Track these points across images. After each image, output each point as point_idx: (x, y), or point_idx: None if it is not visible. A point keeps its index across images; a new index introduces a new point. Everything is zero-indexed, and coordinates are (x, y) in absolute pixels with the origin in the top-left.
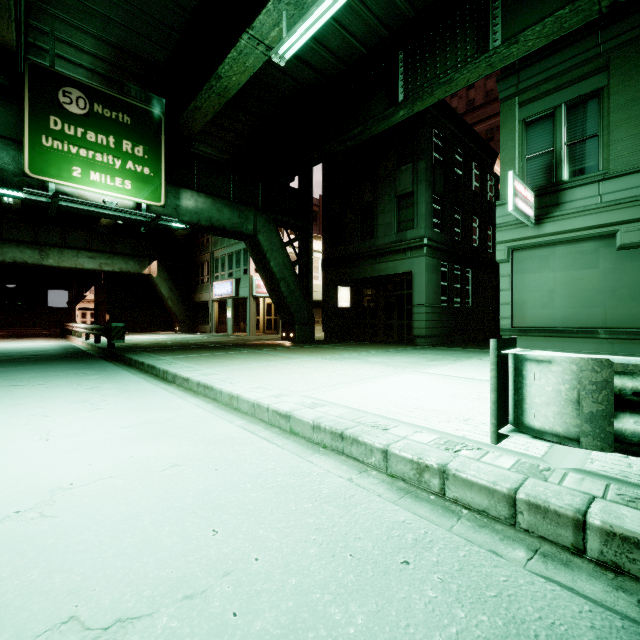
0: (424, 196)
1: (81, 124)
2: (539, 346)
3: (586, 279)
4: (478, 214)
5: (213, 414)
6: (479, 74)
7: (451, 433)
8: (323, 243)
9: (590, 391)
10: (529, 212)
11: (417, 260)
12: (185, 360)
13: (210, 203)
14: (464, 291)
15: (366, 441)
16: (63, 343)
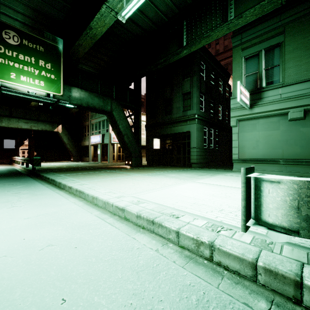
0: (196, 94)
1: (15, 50)
2: None
3: (274, 135)
4: (221, 103)
5: (82, 208)
6: (223, 33)
7: (214, 219)
8: (146, 116)
9: (306, 201)
10: (247, 102)
11: (192, 125)
12: (72, 176)
13: (87, 95)
14: (215, 141)
15: (166, 226)
16: (9, 167)
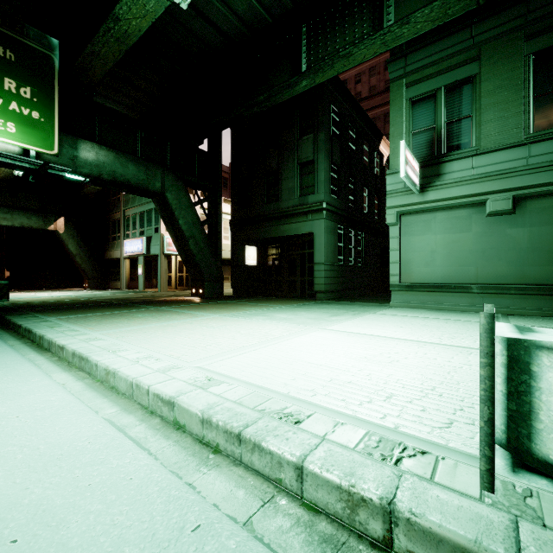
0: (324, 164)
1: None
2: (423, 300)
3: (461, 241)
4: (367, 185)
5: (77, 399)
6: (374, 51)
7: (380, 423)
8: (232, 205)
9: None
10: (416, 180)
11: (317, 222)
12: (74, 321)
13: (113, 157)
14: (356, 251)
15: (272, 449)
16: None
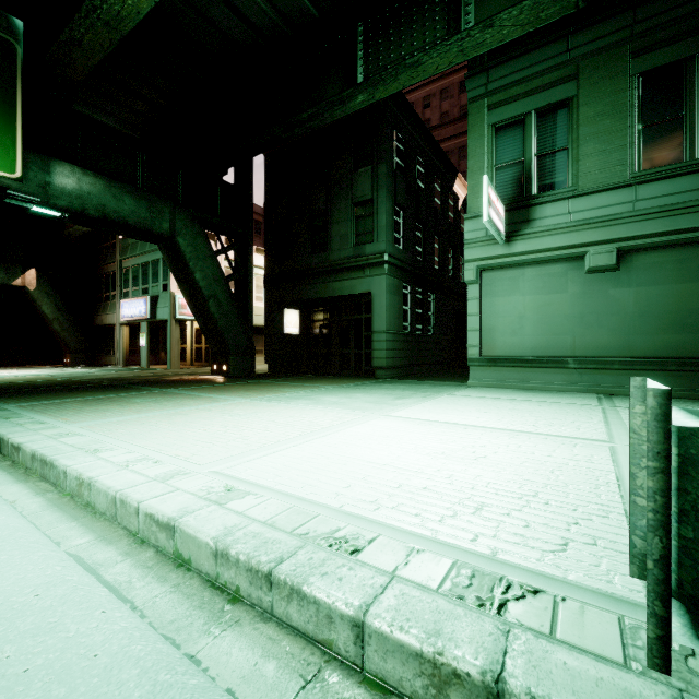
0: (385, 205)
1: None
2: (509, 377)
3: (555, 304)
4: (439, 234)
5: (31, 523)
6: (449, 61)
7: (470, 548)
8: (266, 255)
9: None
10: (500, 227)
11: (377, 279)
12: (42, 409)
13: (103, 186)
14: (426, 317)
15: (318, 597)
16: None
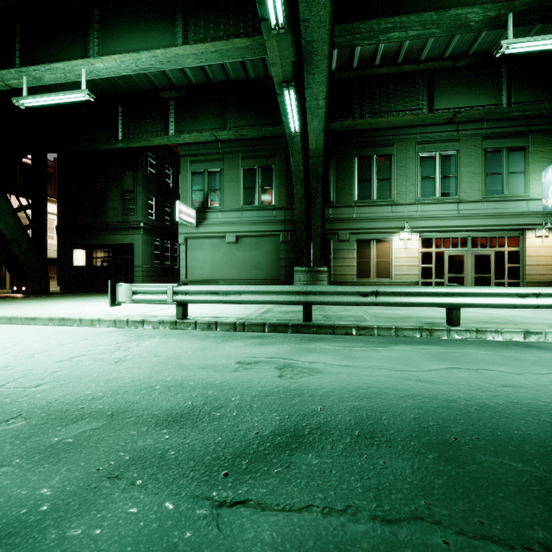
0: (141, 195)
1: None
2: None
3: (217, 256)
4: None
5: None
6: (165, 142)
7: (110, 314)
8: (58, 212)
9: (128, 291)
10: (191, 221)
11: (137, 236)
12: None
13: None
14: (173, 257)
15: (74, 318)
16: None
